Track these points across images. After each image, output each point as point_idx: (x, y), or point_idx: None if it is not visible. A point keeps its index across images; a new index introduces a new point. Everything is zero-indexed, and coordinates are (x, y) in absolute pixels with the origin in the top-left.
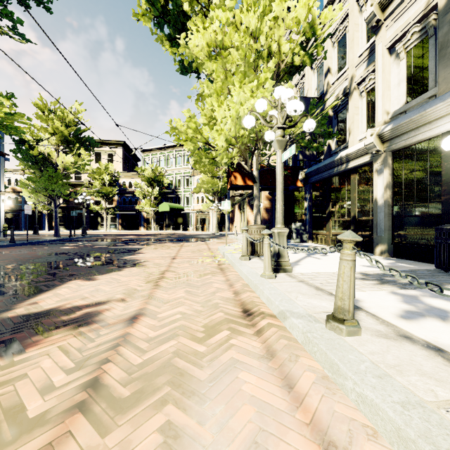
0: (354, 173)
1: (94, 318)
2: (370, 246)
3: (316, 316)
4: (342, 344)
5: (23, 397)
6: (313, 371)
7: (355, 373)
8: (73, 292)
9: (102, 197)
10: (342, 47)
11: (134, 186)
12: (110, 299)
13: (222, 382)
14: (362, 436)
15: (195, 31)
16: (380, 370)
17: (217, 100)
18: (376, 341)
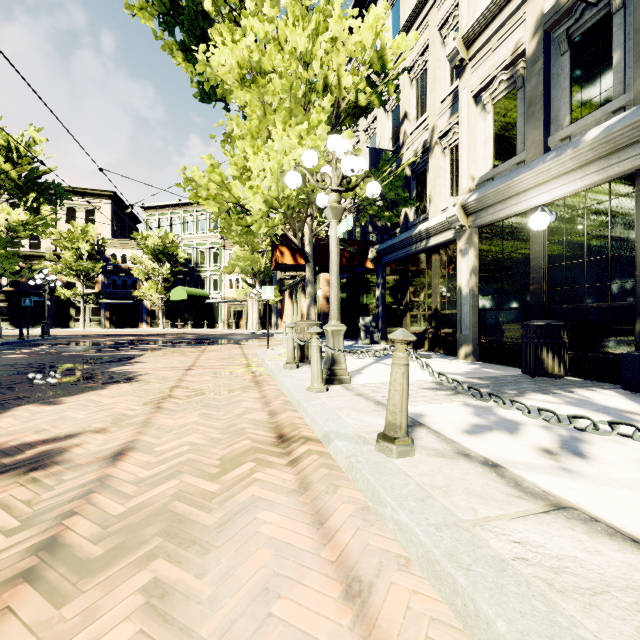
0: (436, 253)
1: (55, 458)
2: (455, 347)
3: (367, 437)
4: (389, 467)
5: None
6: (353, 503)
7: (395, 498)
8: (22, 422)
9: (77, 276)
10: (422, 87)
11: (131, 261)
12: (82, 431)
13: (235, 525)
14: (393, 568)
15: (220, 43)
16: (424, 493)
17: (253, 145)
18: (430, 461)
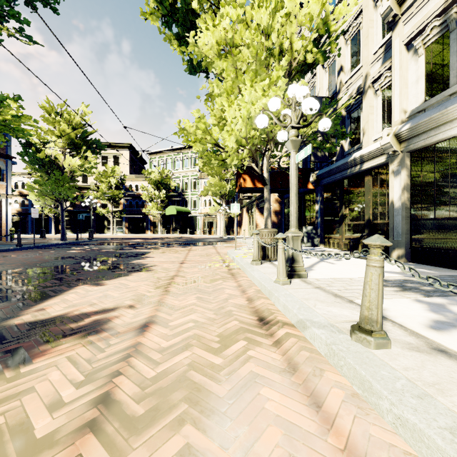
0: (369, 174)
1: (103, 326)
2: (386, 250)
3: (339, 326)
4: (371, 358)
5: (30, 414)
6: (340, 388)
7: (391, 392)
8: (81, 297)
9: (108, 200)
10: (356, 44)
11: (141, 189)
12: (119, 306)
13: (243, 399)
14: None
15: (204, 29)
16: (419, 389)
17: (227, 100)
18: (408, 355)
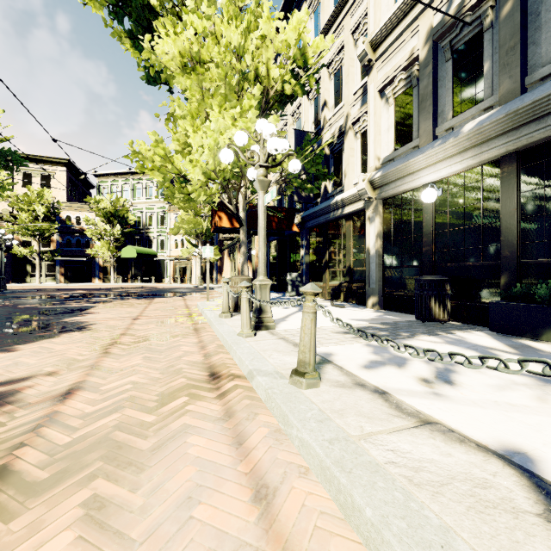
0: (350, 219)
1: (8, 398)
2: (364, 298)
3: (284, 373)
4: (298, 396)
5: None
6: (268, 426)
7: (300, 421)
8: None
9: (33, 236)
10: (339, 80)
11: (84, 223)
12: (34, 374)
13: (167, 448)
14: (295, 476)
15: (164, 34)
16: (324, 416)
17: (193, 124)
18: (332, 391)
